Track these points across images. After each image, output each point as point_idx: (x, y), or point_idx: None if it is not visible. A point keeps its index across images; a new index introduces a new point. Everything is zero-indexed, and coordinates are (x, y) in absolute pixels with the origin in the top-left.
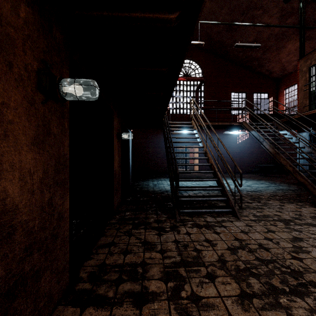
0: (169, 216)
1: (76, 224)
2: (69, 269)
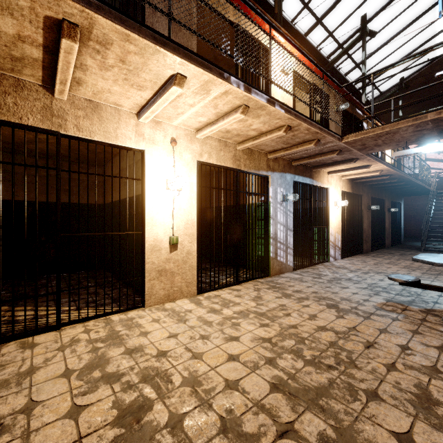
0: (418, 251)
1: (372, 239)
2: (371, 248)
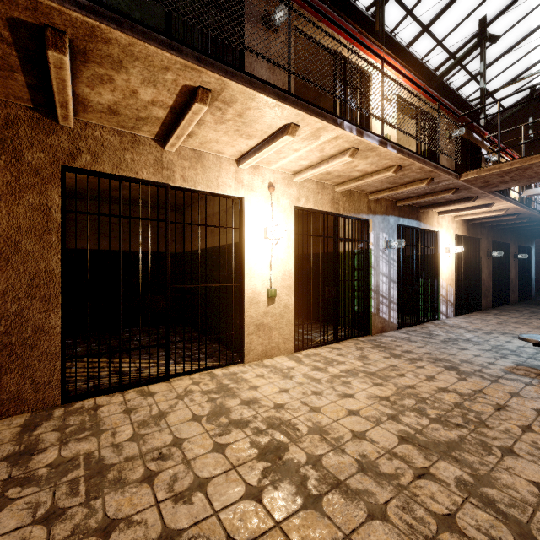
0: None
1: (493, 293)
2: (491, 304)
